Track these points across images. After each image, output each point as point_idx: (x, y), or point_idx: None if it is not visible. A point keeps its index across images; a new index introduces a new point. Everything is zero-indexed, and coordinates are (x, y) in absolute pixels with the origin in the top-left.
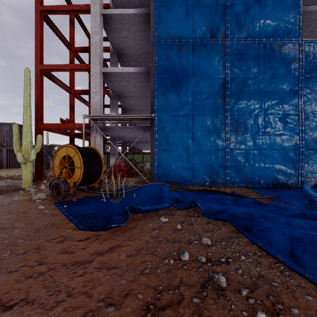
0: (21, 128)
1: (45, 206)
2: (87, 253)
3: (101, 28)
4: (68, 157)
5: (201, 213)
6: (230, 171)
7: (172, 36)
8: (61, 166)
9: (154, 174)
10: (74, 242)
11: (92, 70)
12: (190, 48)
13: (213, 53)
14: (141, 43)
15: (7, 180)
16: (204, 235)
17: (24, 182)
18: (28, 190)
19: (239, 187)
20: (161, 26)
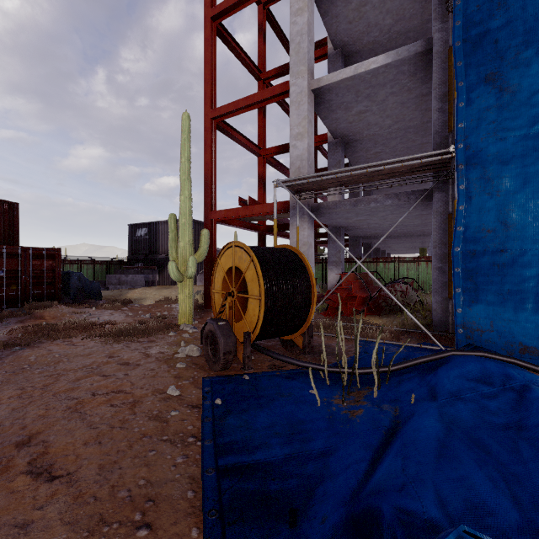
0: (197, 225)
1: (182, 390)
2: None
3: None
4: (239, 271)
5: None
6: None
7: None
8: (226, 290)
9: (456, 318)
10: None
11: (293, 90)
12: None
13: None
14: (398, 5)
15: (173, 305)
16: None
17: (180, 313)
18: (184, 330)
19: None
20: None
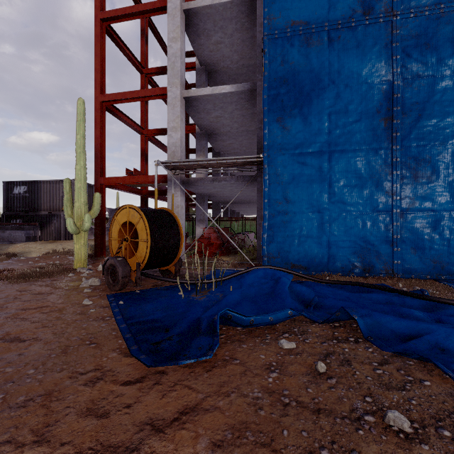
0: None
1: (93, 301)
2: (133, 421)
3: (182, 32)
4: (131, 225)
5: (361, 334)
6: (401, 249)
7: (293, 22)
8: (121, 237)
9: (263, 251)
10: (115, 387)
11: (170, 95)
12: (325, 38)
13: (369, 40)
14: (241, 49)
15: (61, 256)
16: (385, 398)
17: (76, 259)
18: (81, 272)
19: (421, 279)
20: (274, 8)
